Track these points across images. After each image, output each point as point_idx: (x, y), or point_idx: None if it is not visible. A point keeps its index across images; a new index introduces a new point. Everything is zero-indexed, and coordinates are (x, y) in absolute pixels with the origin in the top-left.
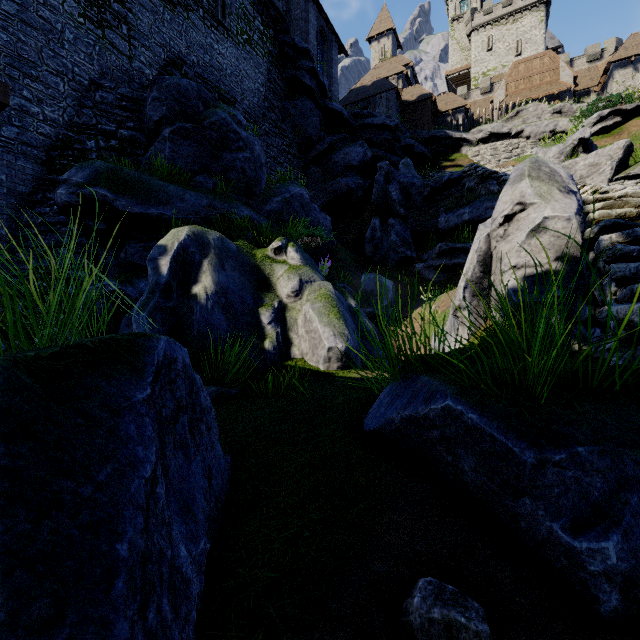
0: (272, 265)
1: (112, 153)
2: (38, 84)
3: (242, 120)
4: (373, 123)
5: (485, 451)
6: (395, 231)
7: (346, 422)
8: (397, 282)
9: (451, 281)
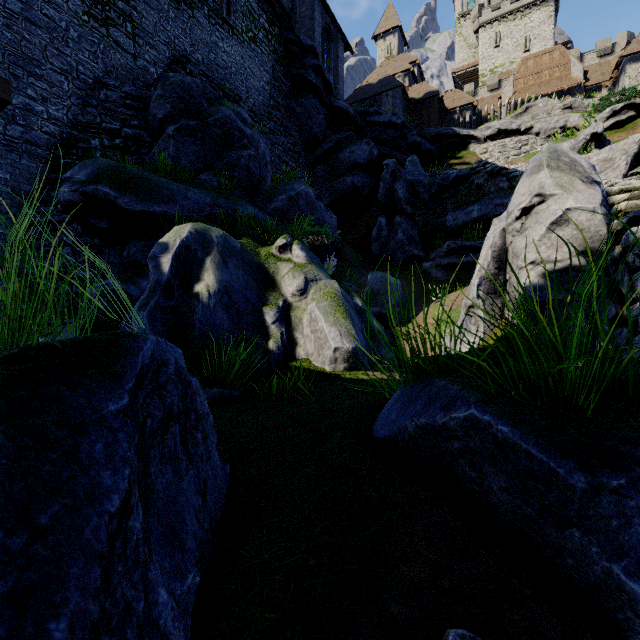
0: (277, 263)
1: (116, 152)
2: (42, 83)
3: (247, 118)
4: (379, 121)
5: (519, 470)
6: (402, 229)
7: (354, 428)
8: (404, 281)
9: (460, 280)
